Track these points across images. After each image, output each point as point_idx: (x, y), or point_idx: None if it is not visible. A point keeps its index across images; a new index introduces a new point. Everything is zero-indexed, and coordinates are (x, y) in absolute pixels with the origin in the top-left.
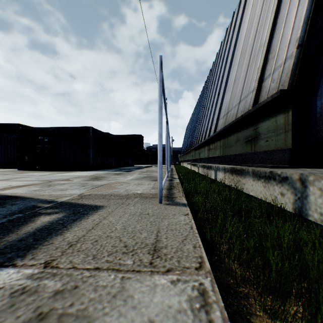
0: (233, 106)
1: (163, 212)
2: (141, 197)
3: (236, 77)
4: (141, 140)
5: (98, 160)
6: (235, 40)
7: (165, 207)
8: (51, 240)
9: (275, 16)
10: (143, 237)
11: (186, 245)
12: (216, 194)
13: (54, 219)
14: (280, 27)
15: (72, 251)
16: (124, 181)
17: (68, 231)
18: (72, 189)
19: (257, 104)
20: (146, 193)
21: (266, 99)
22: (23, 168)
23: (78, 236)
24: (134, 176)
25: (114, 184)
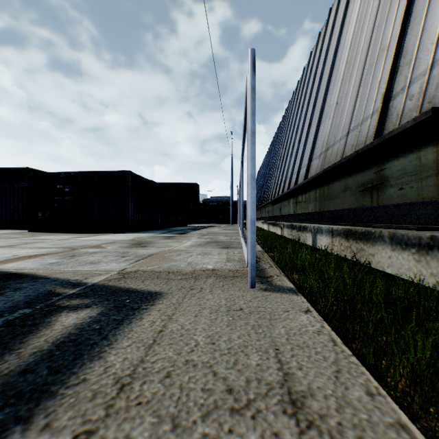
0: (337, 139)
1: (266, 306)
2: (216, 275)
3: (339, 98)
4: (196, 190)
5: (139, 218)
6: (335, 46)
7: (264, 295)
8: (82, 373)
9: (409, 2)
10: (255, 365)
11: (351, 388)
12: (337, 272)
13: (84, 319)
14: (418, 16)
15: (127, 404)
16: (182, 249)
17: (112, 348)
18: (108, 261)
19: (381, 134)
20: (221, 269)
21: (404, 124)
22: (36, 229)
23: (132, 361)
24: (193, 241)
25: (168, 253)
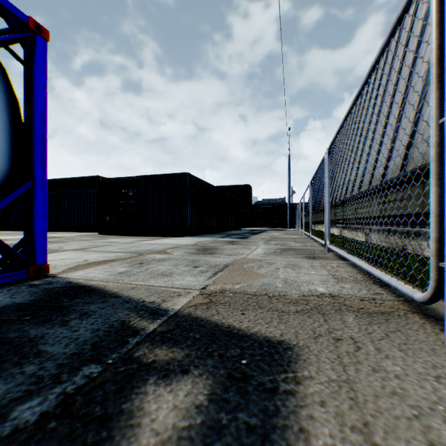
0: None
1: None
2: (348, 308)
3: None
4: (249, 192)
5: (196, 221)
6: None
7: None
8: None
9: None
10: None
11: None
12: None
13: (189, 415)
14: None
15: None
16: (258, 259)
17: None
18: (180, 272)
19: None
20: (343, 295)
21: None
22: (104, 232)
23: None
24: (263, 248)
25: (246, 264)
